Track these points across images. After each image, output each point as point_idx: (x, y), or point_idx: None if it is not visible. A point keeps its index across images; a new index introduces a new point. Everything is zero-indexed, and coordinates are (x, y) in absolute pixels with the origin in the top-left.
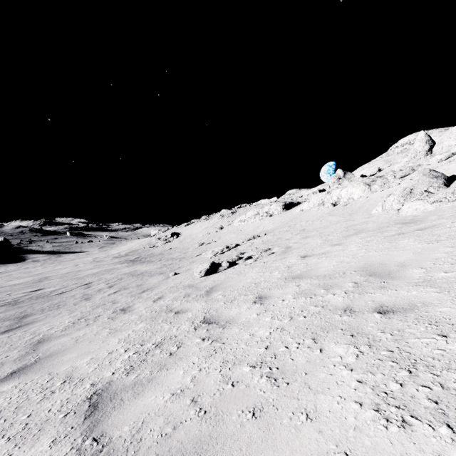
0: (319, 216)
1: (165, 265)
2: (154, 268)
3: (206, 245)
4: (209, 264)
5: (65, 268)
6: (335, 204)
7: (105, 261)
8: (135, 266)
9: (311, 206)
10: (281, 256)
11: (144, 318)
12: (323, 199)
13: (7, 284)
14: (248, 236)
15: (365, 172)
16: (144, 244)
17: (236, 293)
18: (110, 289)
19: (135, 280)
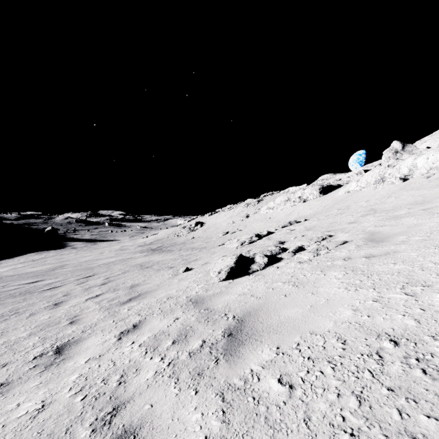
0: (387, 194)
1: (182, 256)
2: (169, 259)
3: (230, 234)
4: (234, 259)
5: (89, 256)
6: (405, 178)
7: (128, 249)
8: (153, 255)
9: (362, 185)
10: (375, 247)
11: (30, 435)
12: (383, 175)
13: (23, 272)
14: (280, 224)
15: (429, 145)
16: (169, 233)
17: (339, 390)
18: (99, 289)
19: (137, 275)
